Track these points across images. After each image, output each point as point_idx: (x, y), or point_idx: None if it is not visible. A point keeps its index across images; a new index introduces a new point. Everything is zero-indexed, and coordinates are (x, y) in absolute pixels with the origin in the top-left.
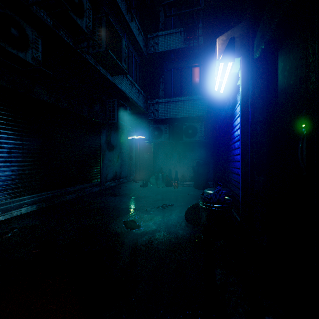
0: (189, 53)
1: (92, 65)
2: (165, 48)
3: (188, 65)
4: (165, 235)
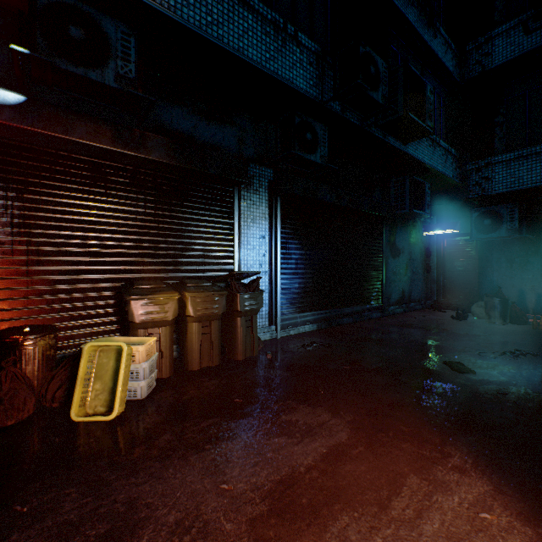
0: None
1: (379, 139)
2: (507, 55)
3: None
4: (528, 392)
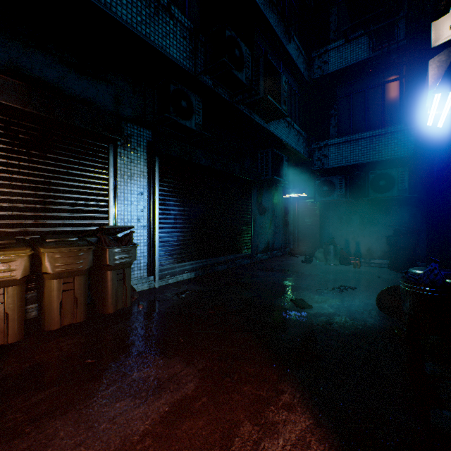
0: (381, 70)
1: (247, 115)
2: (338, 65)
3: (378, 81)
4: (347, 320)
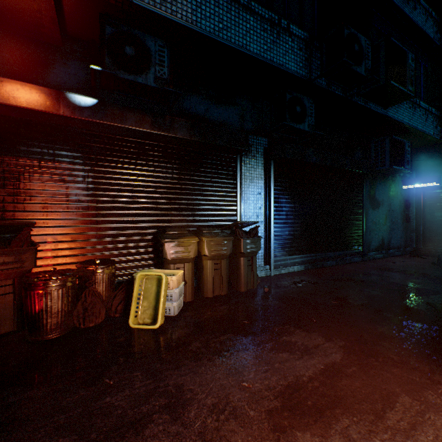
0: None
1: (361, 106)
2: None
3: None
4: None
